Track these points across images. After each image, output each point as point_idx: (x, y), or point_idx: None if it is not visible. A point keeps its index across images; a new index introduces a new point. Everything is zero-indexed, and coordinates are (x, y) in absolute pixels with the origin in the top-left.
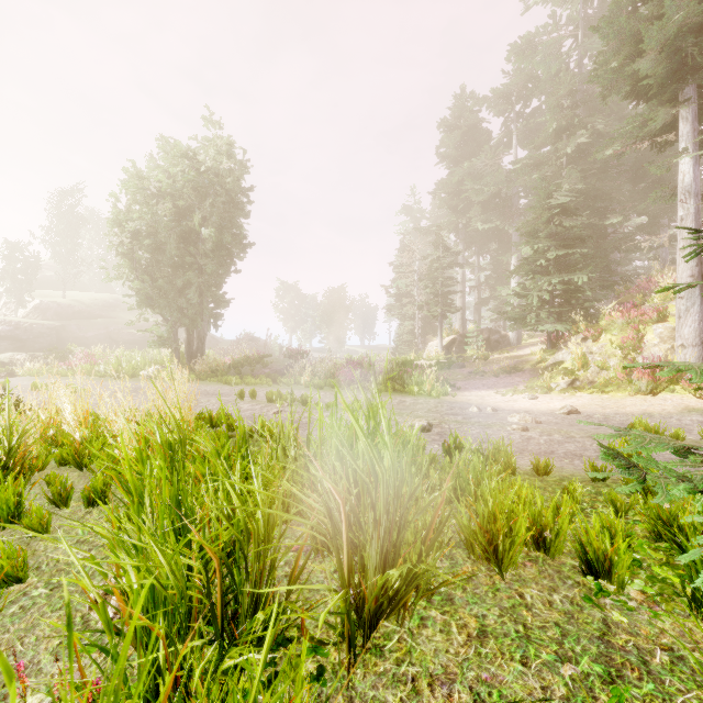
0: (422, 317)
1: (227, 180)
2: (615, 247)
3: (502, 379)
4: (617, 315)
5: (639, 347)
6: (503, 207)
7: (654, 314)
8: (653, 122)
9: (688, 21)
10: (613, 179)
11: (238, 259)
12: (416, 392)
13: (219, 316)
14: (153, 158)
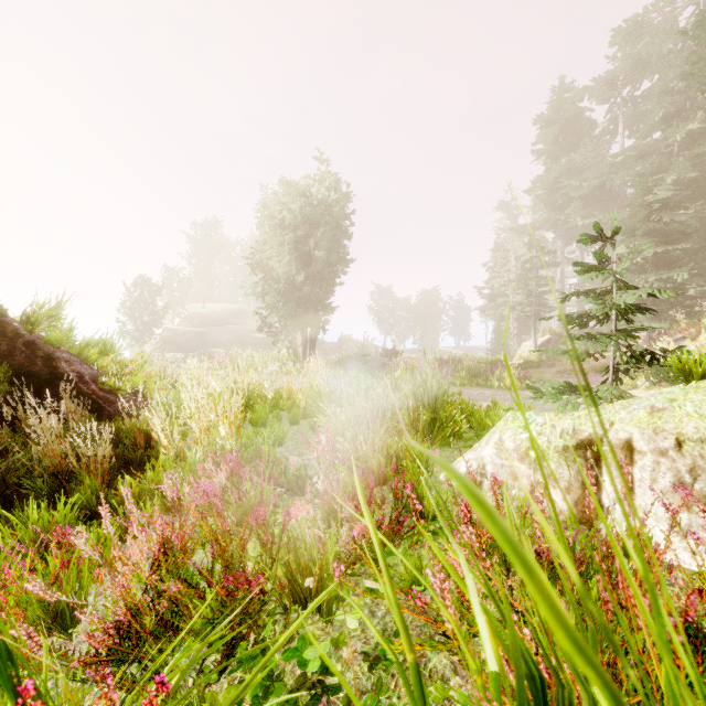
0: (517, 318)
1: (335, 210)
2: None
3: (590, 377)
4: None
5: None
6: (607, 199)
7: None
8: None
9: None
10: None
11: (343, 274)
12: (498, 387)
13: (326, 322)
14: (276, 196)
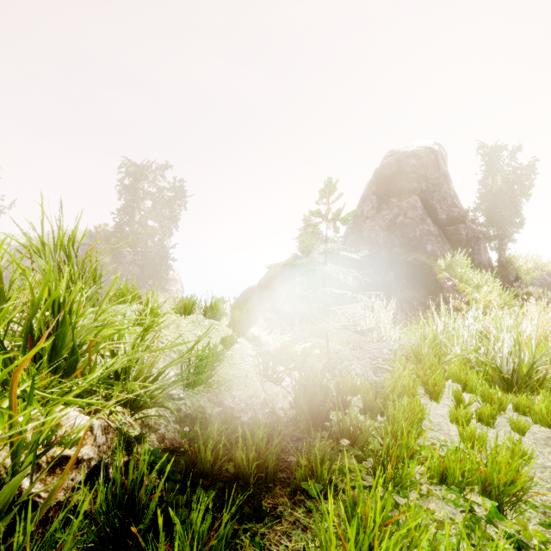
0: None
1: None
2: None
3: None
4: None
5: None
6: None
7: None
8: None
9: None
10: None
11: None
12: None
13: None
14: None
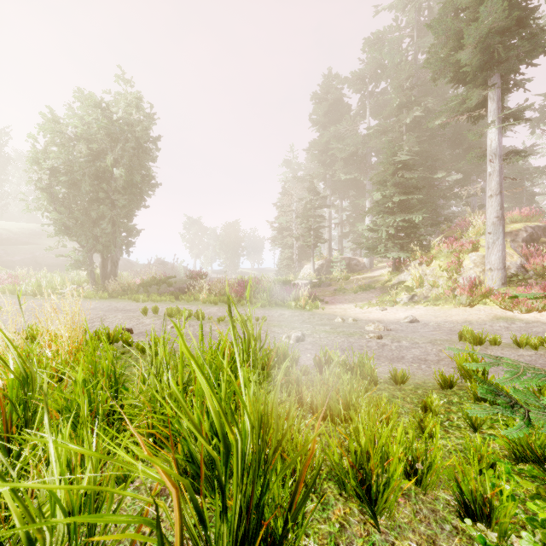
0: (299, 247)
1: (137, 129)
2: (440, 195)
3: (360, 295)
4: (444, 246)
5: (460, 270)
6: (360, 162)
7: (469, 245)
8: (469, 101)
9: (495, 25)
10: (439, 144)
11: (147, 196)
12: (294, 306)
13: (130, 244)
14: (71, 108)
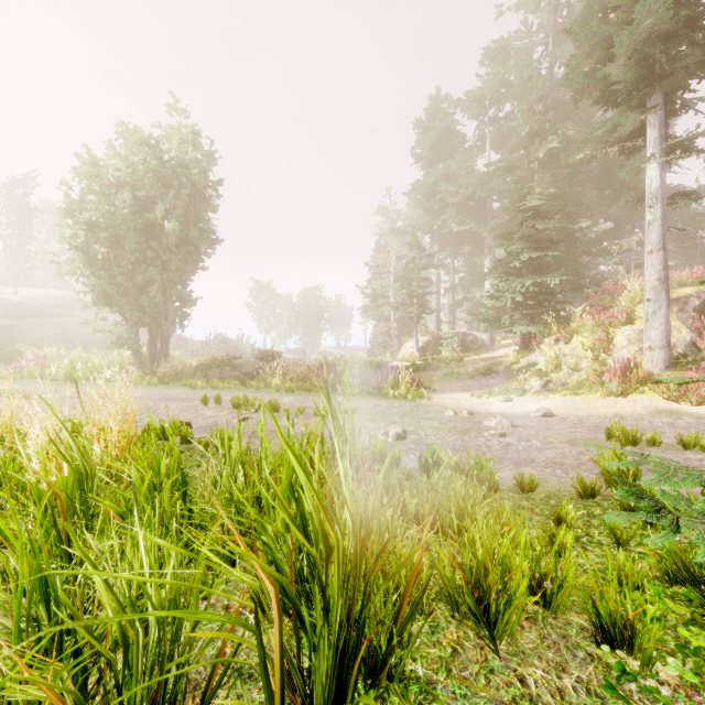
0: (397, 319)
1: (193, 171)
2: (584, 251)
3: (477, 381)
4: (588, 318)
5: (609, 349)
6: (477, 209)
7: (622, 317)
8: (622, 127)
9: (656, 28)
10: (582, 185)
11: (206, 256)
12: (392, 395)
13: (185, 316)
14: (112, 146)
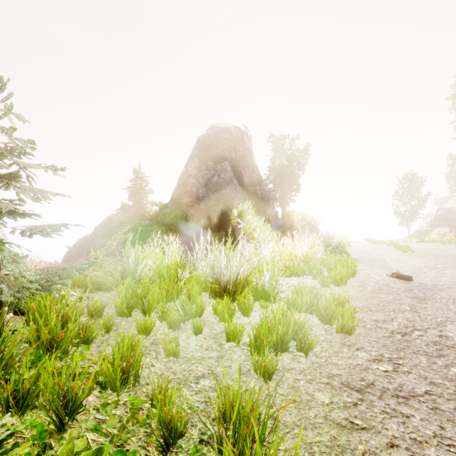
0: None
1: None
2: None
3: None
4: None
5: None
6: None
7: None
8: None
9: None
10: None
11: None
12: None
13: None
14: None
